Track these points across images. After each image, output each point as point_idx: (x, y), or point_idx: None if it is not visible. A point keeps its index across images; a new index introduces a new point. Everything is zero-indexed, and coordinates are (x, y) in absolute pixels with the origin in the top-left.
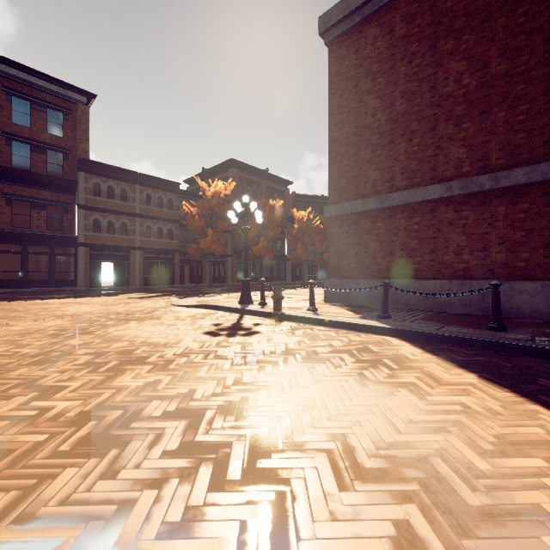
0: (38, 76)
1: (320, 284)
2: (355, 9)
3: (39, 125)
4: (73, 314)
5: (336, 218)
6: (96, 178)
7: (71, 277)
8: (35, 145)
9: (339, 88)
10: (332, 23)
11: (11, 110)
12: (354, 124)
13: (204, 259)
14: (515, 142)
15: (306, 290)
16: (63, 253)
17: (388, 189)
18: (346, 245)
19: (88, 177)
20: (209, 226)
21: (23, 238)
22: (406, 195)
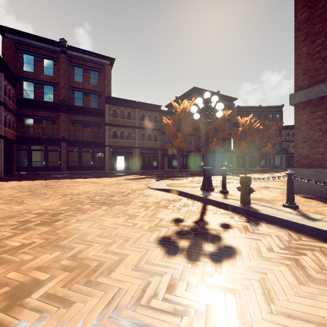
0: (86, 53)
1: (260, 171)
2: None
3: (86, 81)
4: (76, 193)
5: (305, 104)
6: (114, 107)
7: (102, 164)
8: (85, 92)
9: None
10: None
11: (74, 74)
12: None
13: (176, 153)
14: None
15: (255, 176)
16: (98, 151)
17: None
18: (321, 131)
19: (110, 107)
20: (179, 131)
21: (79, 143)
22: None
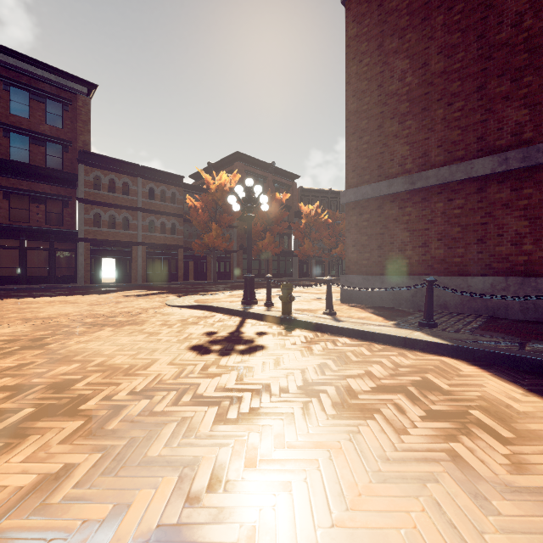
0: (36, 66)
1: None
2: None
3: (38, 117)
4: (47, 316)
5: (354, 204)
6: (97, 171)
7: (71, 273)
8: (34, 137)
9: (359, 51)
10: None
11: (9, 100)
12: (377, 92)
13: (208, 254)
14: None
15: (316, 288)
16: (62, 248)
17: (421, 166)
18: (367, 235)
19: (89, 170)
20: (213, 220)
21: (21, 233)
22: (444, 172)
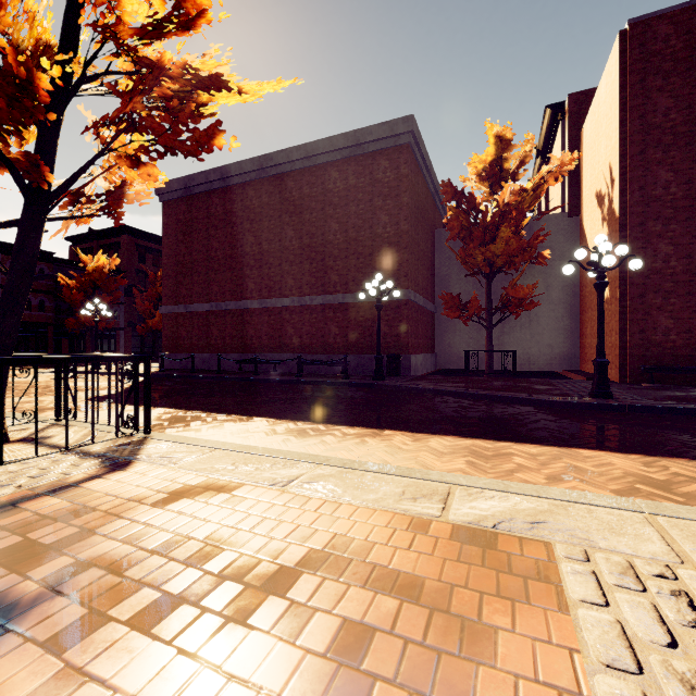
0: None
1: None
2: (174, 191)
3: None
4: None
5: (166, 315)
6: None
7: None
8: None
9: (168, 233)
10: (162, 192)
11: None
12: (175, 258)
13: (88, 332)
14: (233, 289)
15: None
16: None
17: (190, 301)
18: (171, 332)
19: None
20: (92, 299)
21: None
22: (196, 307)
